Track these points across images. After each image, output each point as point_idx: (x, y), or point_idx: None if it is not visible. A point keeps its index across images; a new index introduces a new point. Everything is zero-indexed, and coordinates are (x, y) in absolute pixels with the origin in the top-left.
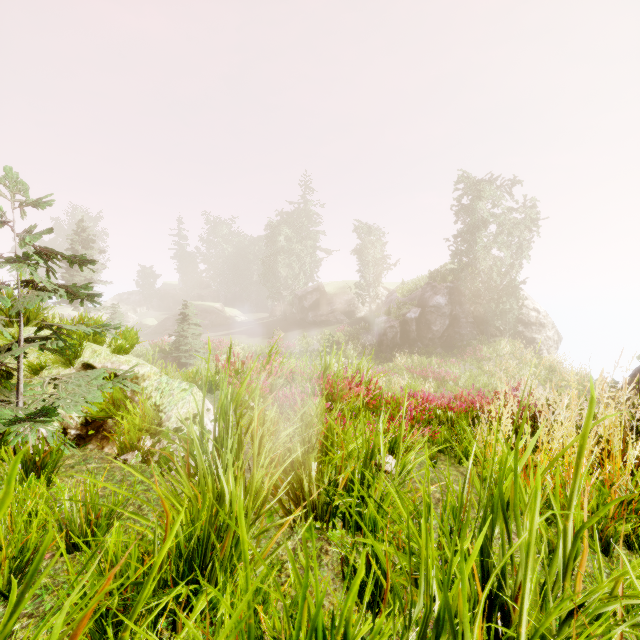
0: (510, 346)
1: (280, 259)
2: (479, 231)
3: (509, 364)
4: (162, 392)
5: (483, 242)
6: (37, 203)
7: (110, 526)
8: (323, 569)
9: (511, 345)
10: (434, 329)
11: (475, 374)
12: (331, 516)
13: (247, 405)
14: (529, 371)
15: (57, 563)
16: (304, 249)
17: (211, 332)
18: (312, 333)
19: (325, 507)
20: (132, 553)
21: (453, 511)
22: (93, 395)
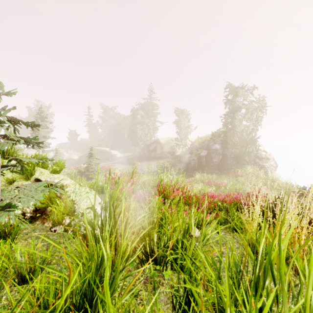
0: (252, 169)
1: (138, 126)
2: (236, 112)
3: (251, 178)
4: (76, 193)
5: (238, 118)
6: (7, 93)
7: (43, 269)
8: (161, 295)
9: (252, 169)
10: (214, 161)
11: (235, 183)
12: (165, 263)
13: (121, 200)
14: (262, 182)
15: (12, 291)
16: (150, 121)
17: (104, 162)
18: (154, 163)
19: (161, 258)
20: (50, 291)
21: (235, 264)
22: (38, 196)
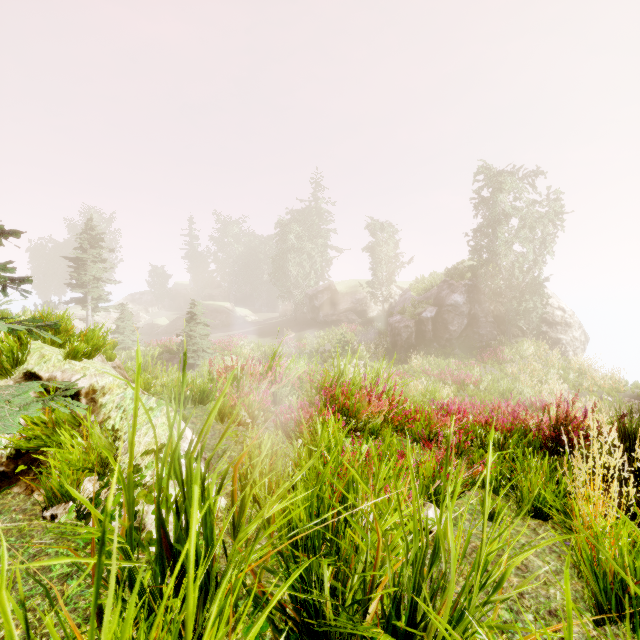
0: (534, 347)
1: (290, 258)
2: (500, 225)
3: (534, 366)
4: (124, 411)
5: (504, 237)
6: None
7: None
8: None
9: (535, 346)
10: (451, 329)
11: (497, 377)
12: None
13: (243, 421)
14: (556, 374)
15: None
16: (315, 247)
17: (221, 332)
18: (323, 333)
19: (346, 633)
20: None
21: None
22: (6, 422)
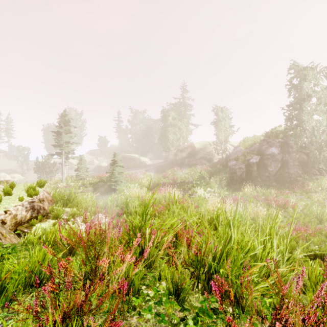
0: None
1: (169, 130)
2: (304, 103)
3: None
4: None
5: (307, 110)
6: None
7: None
8: None
9: None
10: (269, 170)
11: (307, 203)
12: None
13: None
14: None
15: None
16: (182, 124)
17: (132, 170)
18: (187, 171)
19: None
20: None
21: None
22: None
